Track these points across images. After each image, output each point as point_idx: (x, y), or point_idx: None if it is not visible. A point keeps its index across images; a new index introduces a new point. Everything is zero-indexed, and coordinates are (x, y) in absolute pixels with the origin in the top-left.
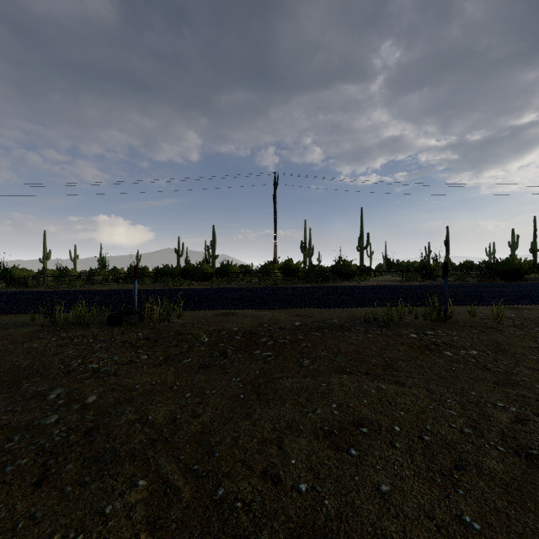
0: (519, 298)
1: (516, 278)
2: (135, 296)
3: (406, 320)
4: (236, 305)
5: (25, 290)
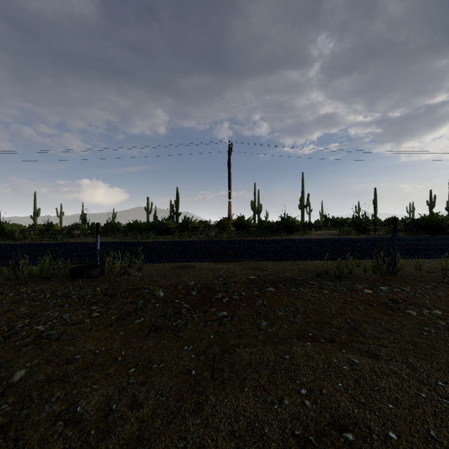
0: None
1: (439, 232)
2: (97, 251)
3: (356, 274)
4: (194, 257)
5: (12, 242)
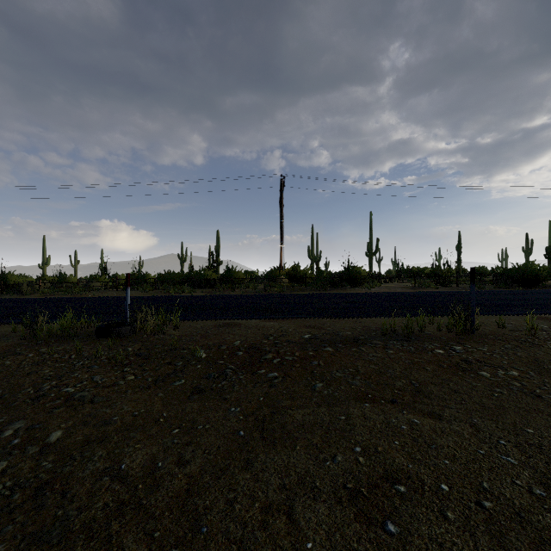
0: (545, 307)
1: (534, 284)
2: (127, 306)
3: (428, 332)
4: (239, 314)
5: (19, 297)
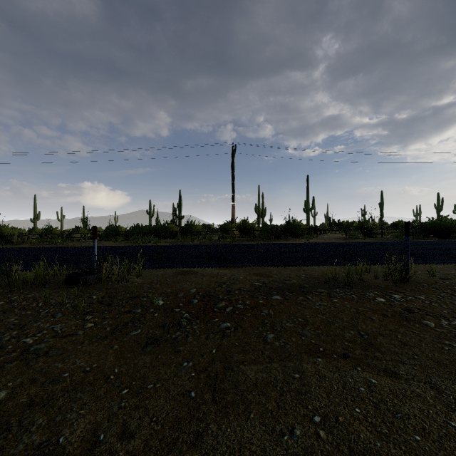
0: None
1: (448, 236)
2: (94, 256)
3: (366, 280)
4: (196, 263)
5: (10, 246)
